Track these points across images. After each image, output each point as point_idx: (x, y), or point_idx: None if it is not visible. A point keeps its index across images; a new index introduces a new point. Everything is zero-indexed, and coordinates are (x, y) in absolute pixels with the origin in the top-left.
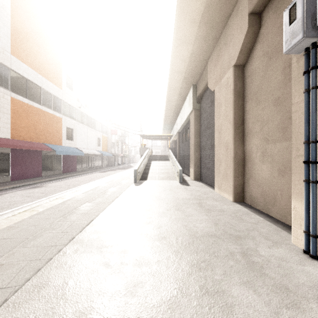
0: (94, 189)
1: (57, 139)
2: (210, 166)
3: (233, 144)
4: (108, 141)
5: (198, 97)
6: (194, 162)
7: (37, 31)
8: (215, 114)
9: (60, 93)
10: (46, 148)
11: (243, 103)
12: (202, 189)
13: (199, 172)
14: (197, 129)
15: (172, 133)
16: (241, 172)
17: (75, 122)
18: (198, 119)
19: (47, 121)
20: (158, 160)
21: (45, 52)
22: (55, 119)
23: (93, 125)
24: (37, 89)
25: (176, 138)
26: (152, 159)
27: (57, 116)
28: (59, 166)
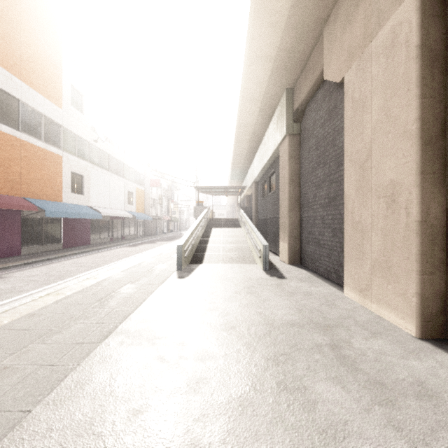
0: (90, 287)
1: (53, 191)
2: (326, 239)
3: (418, 188)
4: (145, 197)
5: (296, 110)
6: (288, 231)
7: (10, 1)
8: (348, 128)
9: (59, 114)
10: (26, 206)
11: (445, 80)
12: (315, 287)
13: (299, 249)
14: (293, 170)
15: (245, 185)
16: (440, 260)
17: (88, 165)
18: (296, 151)
19: (32, 160)
20: (223, 227)
21: (28, 41)
22: (48, 158)
23: (120, 171)
24: (10, 102)
25: (250, 192)
26: (213, 224)
27: (52, 152)
28: (58, 237)
